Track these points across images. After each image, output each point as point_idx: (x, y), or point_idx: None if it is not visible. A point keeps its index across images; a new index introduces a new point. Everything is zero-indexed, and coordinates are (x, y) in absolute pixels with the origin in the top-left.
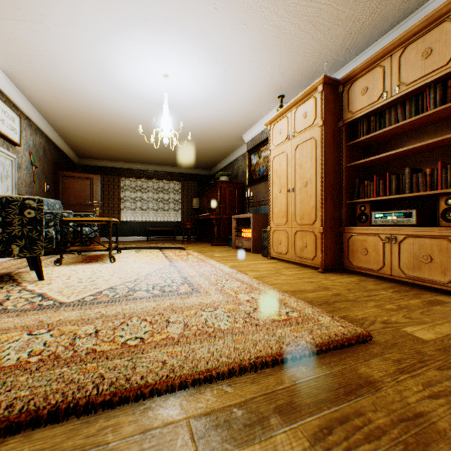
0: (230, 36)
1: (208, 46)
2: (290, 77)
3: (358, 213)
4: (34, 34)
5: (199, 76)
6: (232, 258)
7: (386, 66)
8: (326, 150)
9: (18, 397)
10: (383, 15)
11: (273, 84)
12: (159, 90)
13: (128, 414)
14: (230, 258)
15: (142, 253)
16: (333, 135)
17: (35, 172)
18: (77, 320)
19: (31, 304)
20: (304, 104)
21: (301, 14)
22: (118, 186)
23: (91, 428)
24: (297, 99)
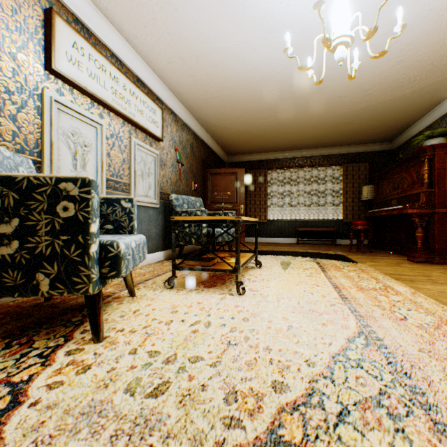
0: None
1: None
2: None
3: None
4: None
5: None
6: None
7: None
8: None
9: None
10: None
11: None
12: None
13: None
14: None
15: (291, 270)
16: None
17: (181, 170)
18: None
19: None
20: None
21: None
22: (263, 180)
23: None
24: None
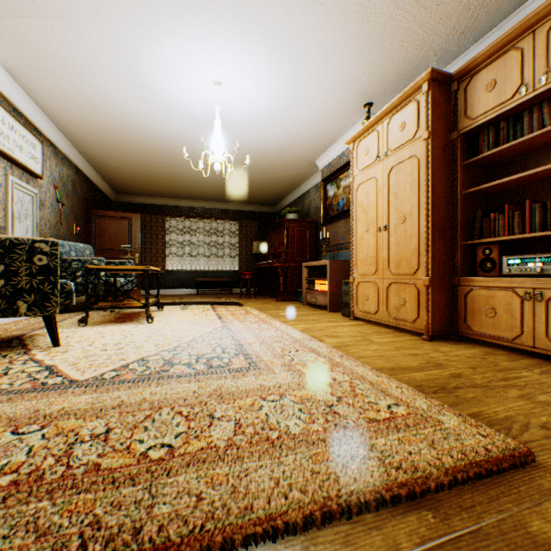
0: (301, 23)
1: (272, 38)
2: (381, 78)
3: (480, 258)
4: (52, 34)
5: (259, 82)
6: (302, 319)
7: (526, 47)
8: (434, 172)
9: None
10: None
11: (358, 89)
12: (209, 103)
13: None
14: (300, 318)
15: (189, 310)
16: (443, 151)
17: (62, 210)
18: (86, 409)
19: (33, 381)
20: (402, 111)
21: None
22: (162, 227)
23: None
24: (391, 104)
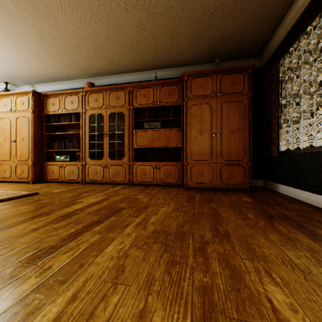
0: None
1: None
2: (14, 75)
3: (52, 155)
4: None
5: None
6: None
7: (61, 99)
8: (35, 125)
9: None
10: (62, 75)
11: (0, 73)
12: None
13: None
14: None
15: None
16: (39, 118)
17: None
18: None
19: None
20: (23, 97)
21: (19, 57)
22: None
23: None
24: (18, 92)
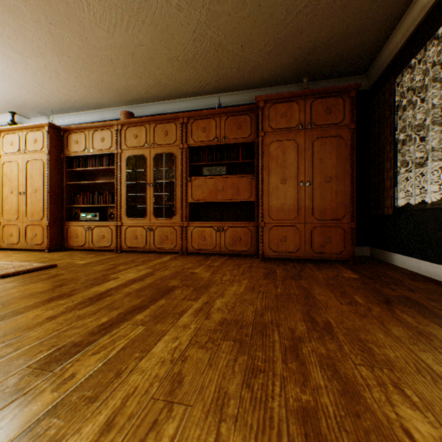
0: None
1: None
2: (23, 102)
3: (75, 213)
4: None
5: None
6: None
7: (88, 135)
8: (52, 171)
9: None
10: (89, 102)
11: (5, 99)
12: None
13: None
14: None
15: None
16: (58, 162)
17: None
18: None
19: None
20: (35, 133)
21: (30, 77)
22: None
23: None
24: (28, 126)
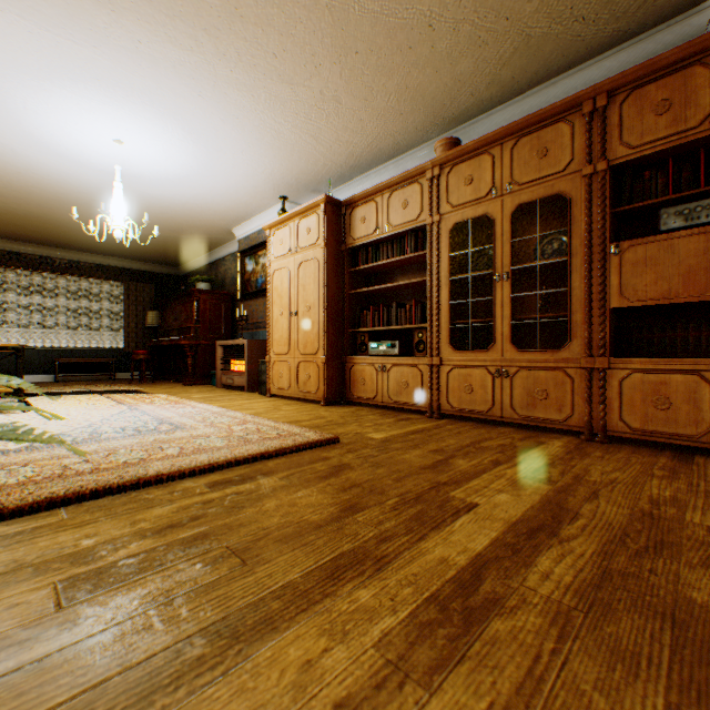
0: (219, 124)
1: (189, 126)
2: (294, 178)
3: (359, 342)
4: None
5: (171, 152)
6: (219, 399)
7: (379, 203)
8: (329, 274)
9: (53, 492)
10: (380, 148)
11: (274, 181)
12: (104, 154)
13: (155, 489)
14: (216, 398)
15: (67, 399)
16: (337, 259)
17: None
18: (49, 458)
19: None
20: (308, 218)
21: (301, 127)
22: None
23: (130, 496)
24: (300, 210)
